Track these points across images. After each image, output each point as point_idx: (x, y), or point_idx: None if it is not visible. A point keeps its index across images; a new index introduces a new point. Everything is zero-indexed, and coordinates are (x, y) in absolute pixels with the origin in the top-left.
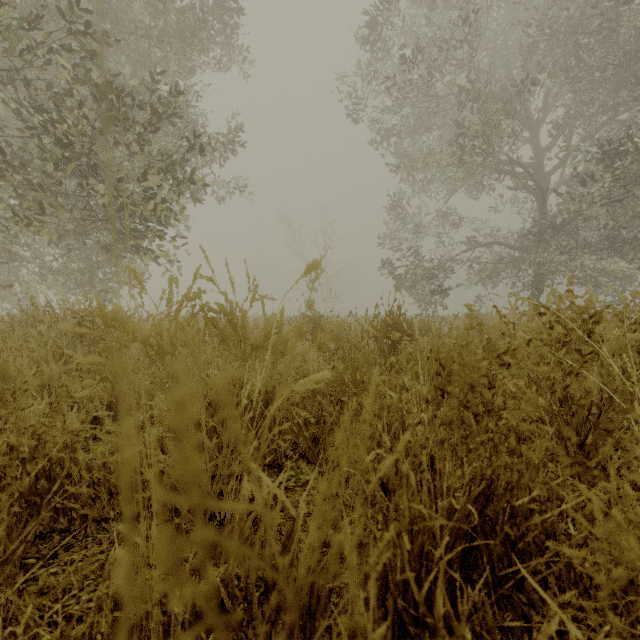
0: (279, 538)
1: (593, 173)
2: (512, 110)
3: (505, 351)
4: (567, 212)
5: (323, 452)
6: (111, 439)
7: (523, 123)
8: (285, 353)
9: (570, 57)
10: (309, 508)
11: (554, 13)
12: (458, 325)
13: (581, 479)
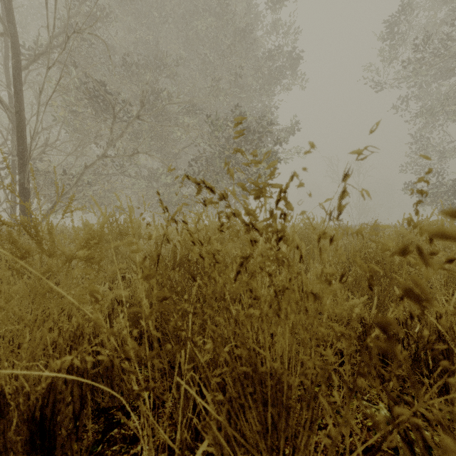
0: None
1: None
2: None
3: None
4: None
5: None
6: None
7: None
8: None
9: None
10: None
11: None
12: None
13: None
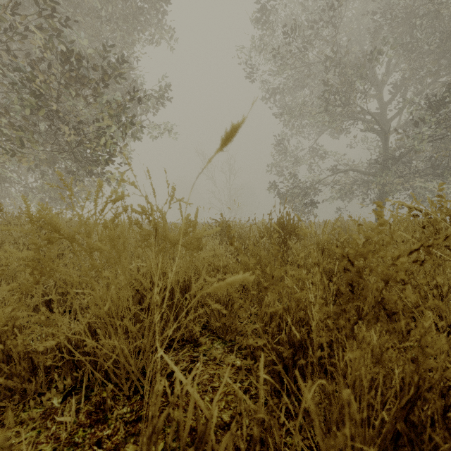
0: (194, 413)
1: (423, 119)
2: (364, 73)
3: (418, 247)
4: (403, 147)
5: (231, 330)
6: (39, 328)
7: (371, 84)
8: (199, 249)
9: (406, 35)
10: (220, 381)
11: (395, 3)
12: (327, 228)
13: (449, 355)
